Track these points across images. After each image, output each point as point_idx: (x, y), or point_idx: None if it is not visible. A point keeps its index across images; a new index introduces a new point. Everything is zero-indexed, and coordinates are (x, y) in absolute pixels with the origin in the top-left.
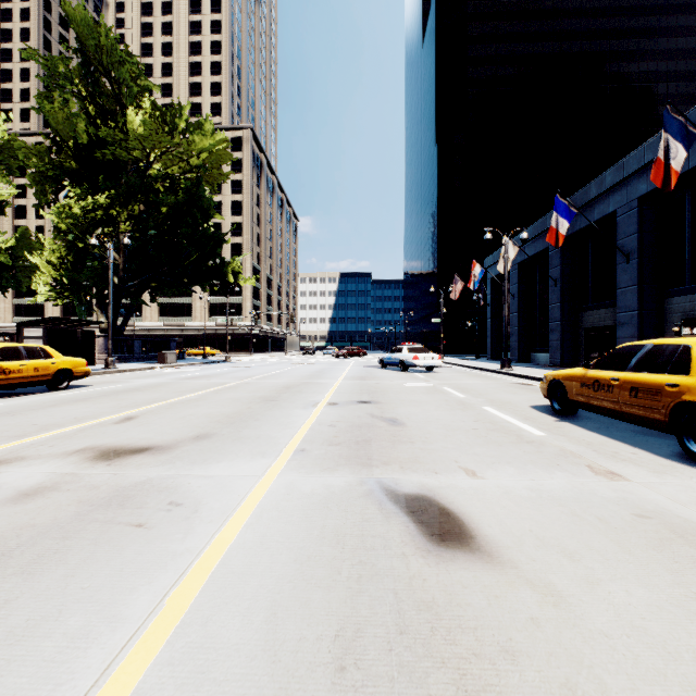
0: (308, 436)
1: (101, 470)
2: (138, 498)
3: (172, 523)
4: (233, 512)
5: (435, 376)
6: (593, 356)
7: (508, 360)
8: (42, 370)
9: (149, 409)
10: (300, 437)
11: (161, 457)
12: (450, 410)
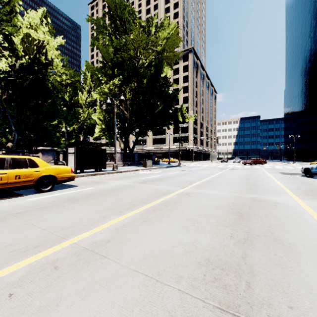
0: None
1: None
2: None
3: None
4: None
5: None
6: None
7: None
8: (24, 177)
9: None
10: None
11: None
12: None
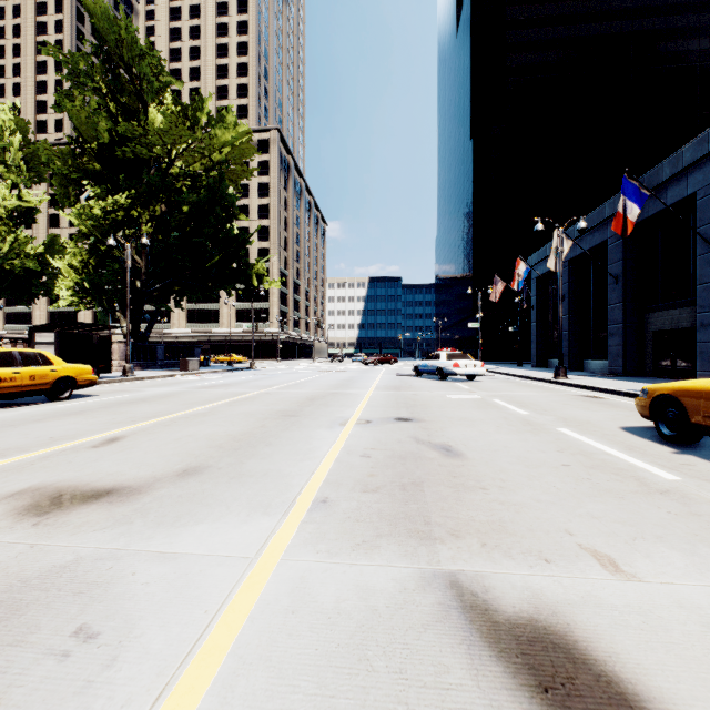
0: (333, 474)
1: (18, 535)
2: (30, 613)
3: (47, 706)
4: (180, 670)
5: (480, 386)
6: (663, 363)
7: (563, 368)
8: (40, 378)
9: (144, 426)
10: (322, 476)
11: (118, 509)
12: (517, 433)
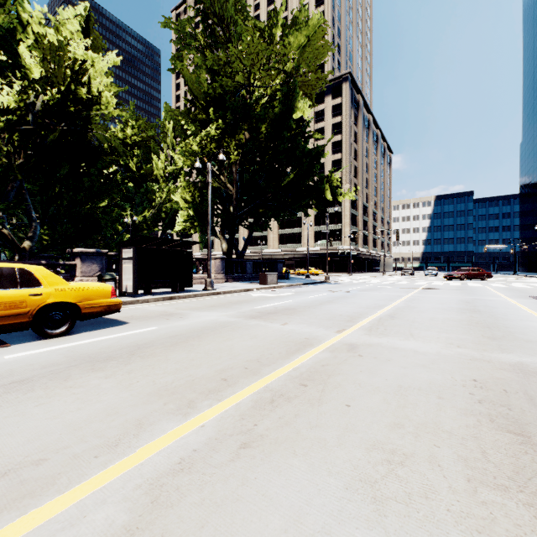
0: None
1: None
2: None
3: None
4: None
5: None
6: None
7: None
8: (8, 307)
9: None
10: None
11: None
12: None
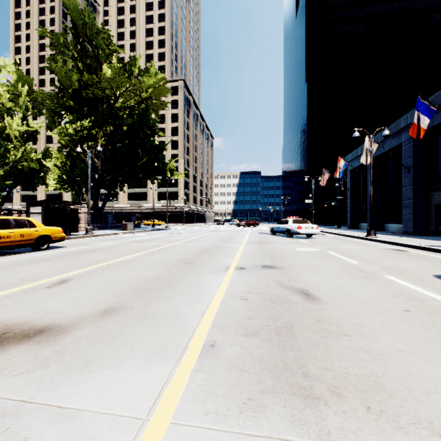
0: (219, 316)
1: None
2: None
3: None
4: None
5: (316, 242)
6: None
7: (373, 229)
8: (27, 236)
9: (87, 270)
10: (211, 318)
11: (42, 350)
12: (355, 279)
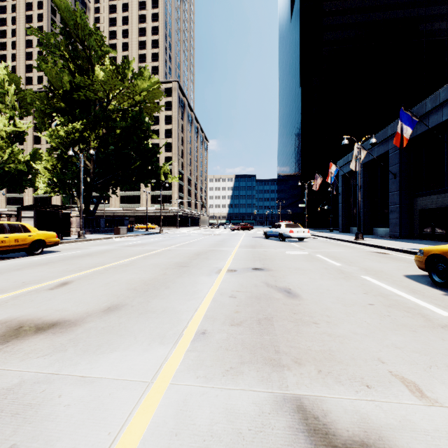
0: (210, 310)
1: None
2: None
3: None
4: None
5: (307, 245)
6: (426, 230)
7: (361, 233)
8: (21, 241)
9: (86, 274)
10: (203, 312)
11: (58, 339)
12: (335, 279)
